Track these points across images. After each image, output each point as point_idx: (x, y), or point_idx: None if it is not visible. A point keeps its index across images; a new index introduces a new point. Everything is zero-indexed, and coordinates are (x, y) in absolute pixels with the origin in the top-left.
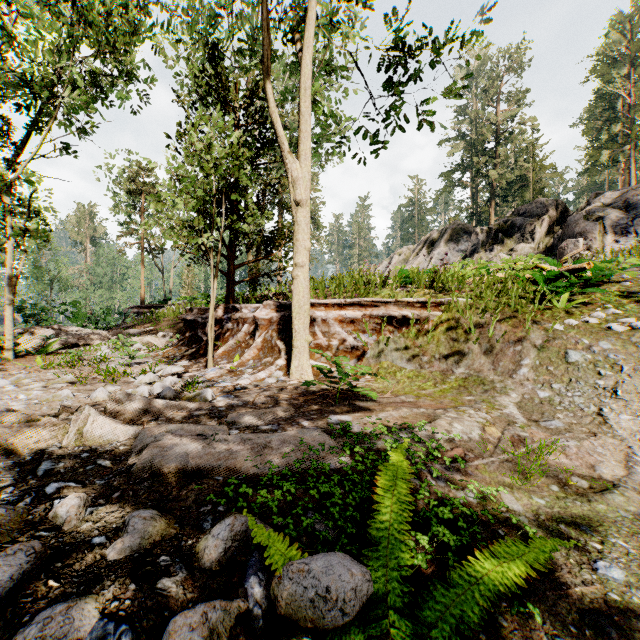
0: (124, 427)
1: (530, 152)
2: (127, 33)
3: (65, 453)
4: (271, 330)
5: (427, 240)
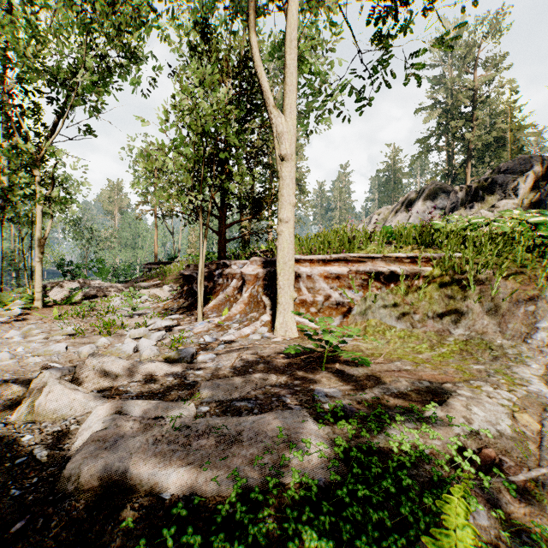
0: (85, 397)
1: (507, 114)
2: (131, 18)
3: (8, 433)
4: (257, 285)
5: (405, 200)
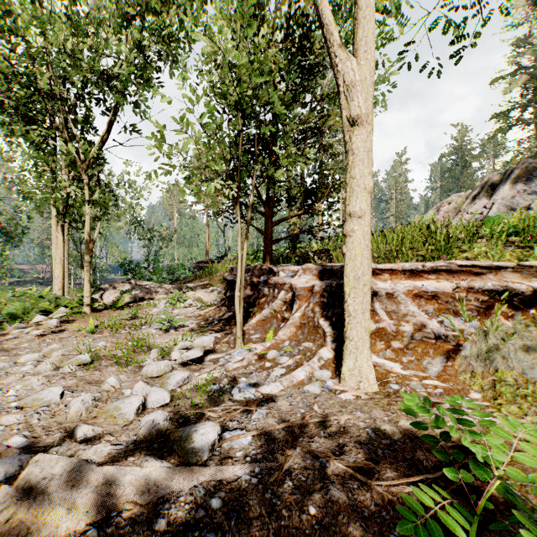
0: None
1: None
2: None
3: None
4: (312, 303)
5: (484, 185)
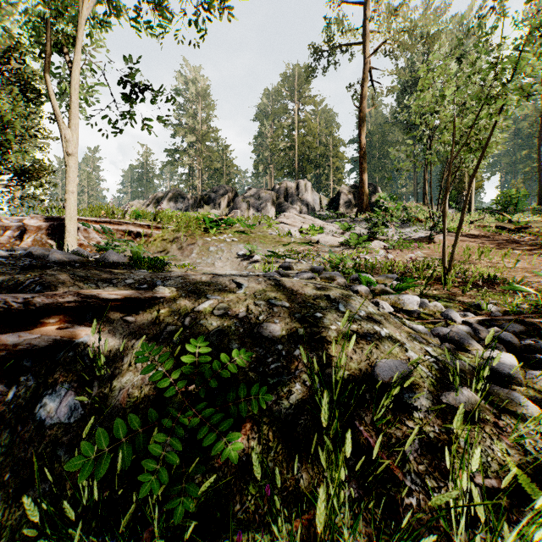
0: None
1: (224, 153)
2: None
3: None
4: (41, 234)
5: (154, 198)
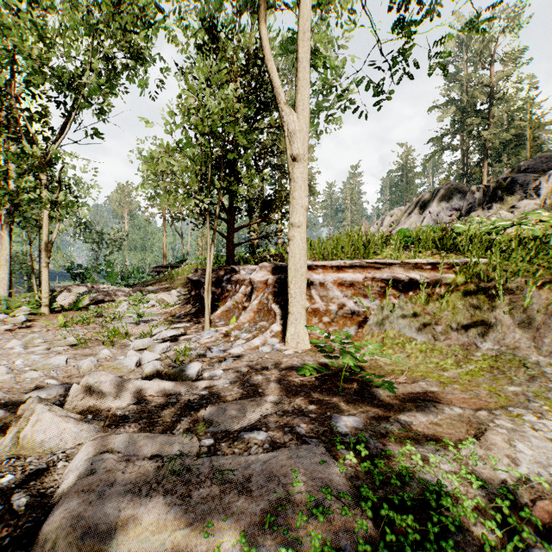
0: (77, 426)
1: (526, 110)
2: (137, 16)
3: None
4: (267, 293)
5: (419, 201)
